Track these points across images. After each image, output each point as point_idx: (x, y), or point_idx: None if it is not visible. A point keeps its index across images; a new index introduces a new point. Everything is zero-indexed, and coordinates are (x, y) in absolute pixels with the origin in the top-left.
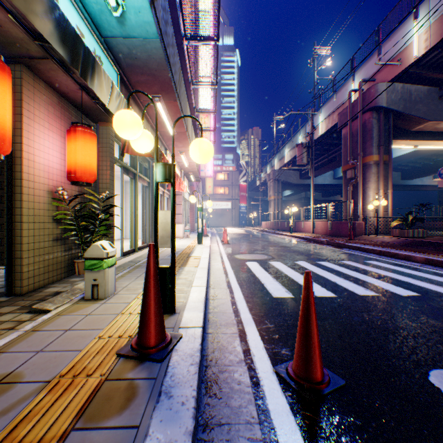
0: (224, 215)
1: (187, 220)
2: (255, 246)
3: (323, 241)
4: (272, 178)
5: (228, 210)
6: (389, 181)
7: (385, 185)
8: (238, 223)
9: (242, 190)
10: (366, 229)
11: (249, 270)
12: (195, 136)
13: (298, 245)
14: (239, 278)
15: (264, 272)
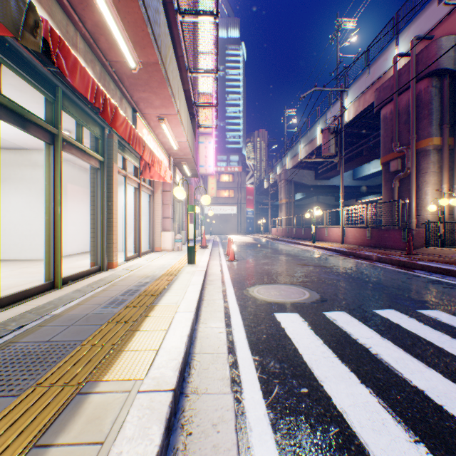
0: (229, 221)
1: (182, 226)
2: (276, 265)
3: (371, 257)
4: (283, 178)
5: (234, 215)
6: (455, 172)
7: (449, 178)
8: (244, 229)
9: (249, 193)
10: (428, 239)
11: (298, 361)
12: (191, 115)
13: (338, 262)
14: (287, 434)
15: (344, 372)
